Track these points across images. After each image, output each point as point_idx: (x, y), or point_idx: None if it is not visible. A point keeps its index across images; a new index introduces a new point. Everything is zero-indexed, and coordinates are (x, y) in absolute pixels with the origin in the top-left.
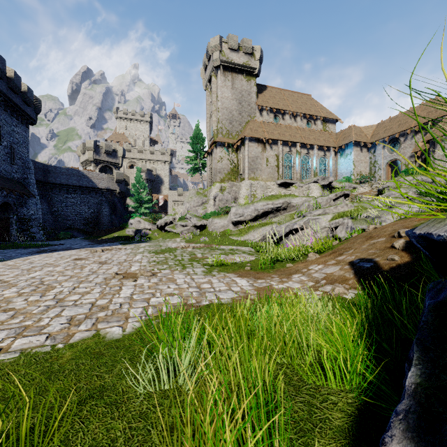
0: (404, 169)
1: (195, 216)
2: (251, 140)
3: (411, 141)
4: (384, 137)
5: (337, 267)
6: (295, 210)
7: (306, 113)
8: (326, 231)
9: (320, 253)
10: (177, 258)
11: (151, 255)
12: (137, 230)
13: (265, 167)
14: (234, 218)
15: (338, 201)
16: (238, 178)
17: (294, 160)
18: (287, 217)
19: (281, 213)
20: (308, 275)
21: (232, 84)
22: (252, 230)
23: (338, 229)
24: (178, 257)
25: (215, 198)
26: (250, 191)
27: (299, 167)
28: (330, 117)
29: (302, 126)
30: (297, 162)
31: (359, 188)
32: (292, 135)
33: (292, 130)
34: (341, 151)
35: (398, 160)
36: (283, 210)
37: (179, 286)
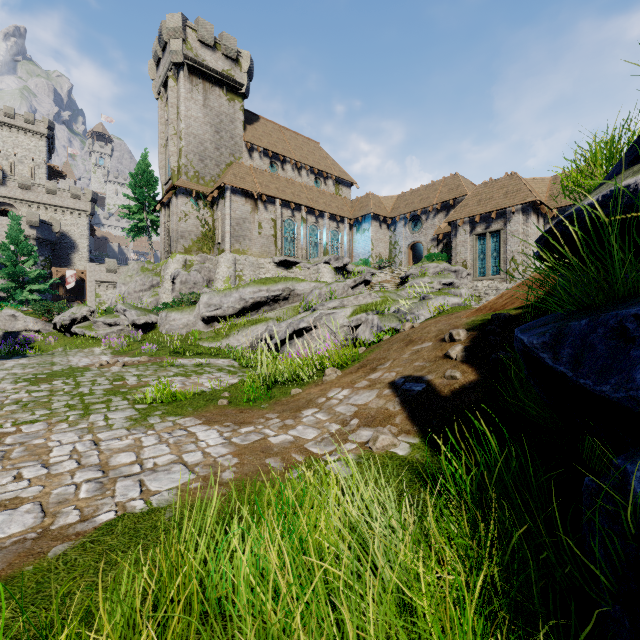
0: (425, 254)
1: (134, 308)
2: (236, 192)
3: (433, 221)
4: (405, 213)
5: (373, 393)
6: (301, 301)
7: (315, 167)
8: (344, 332)
9: (342, 367)
10: (80, 391)
11: (15, 388)
12: (7, 334)
13: (256, 236)
14: (206, 312)
15: (357, 290)
16: (214, 249)
17: (298, 231)
18: (289, 311)
19: (281, 305)
20: (328, 410)
21: (205, 100)
22: (236, 330)
23: (360, 328)
24: (83, 387)
25: (174, 279)
26: (233, 271)
27: (305, 241)
28: (344, 178)
29: (308, 184)
30: (303, 233)
31: (379, 275)
32: (296, 193)
33: (295, 186)
34: (357, 225)
35: (419, 244)
36: (283, 300)
37: (49, 470)
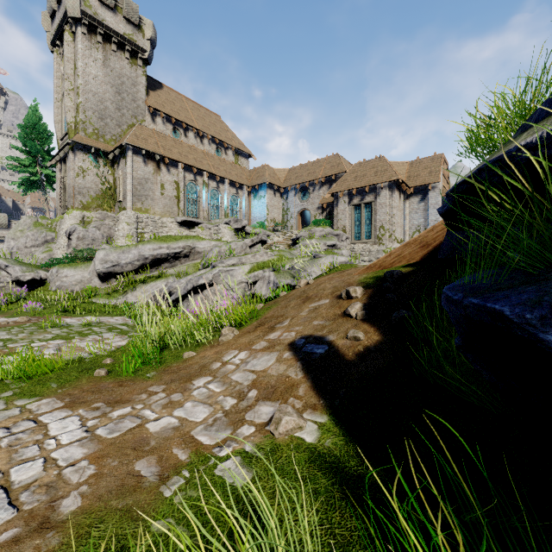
0: (312, 220)
1: (18, 264)
2: (138, 153)
3: (319, 192)
4: (296, 184)
5: (272, 357)
6: (202, 258)
7: (216, 137)
8: (243, 287)
9: (239, 325)
10: None
11: None
12: None
13: (159, 197)
14: (102, 269)
15: (255, 249)
16: (115, 207)
17: (200, 194)
18: (190, 268)
19: (182, 262)
20: (223, 378)
21: (105, 59)
22: (134, 287)
23: (258, 284)
24: None
25: (70, 235)
26: (135, 228)
27: (207, 204)
28: (242, 150)
29: (210, 152)
30: (205, 196)
31: (273, 237)
32: (198, 159)
33: (198, 153)
34: (254, 192)
35: (307, 211)
36: (184, 258)
37: None
